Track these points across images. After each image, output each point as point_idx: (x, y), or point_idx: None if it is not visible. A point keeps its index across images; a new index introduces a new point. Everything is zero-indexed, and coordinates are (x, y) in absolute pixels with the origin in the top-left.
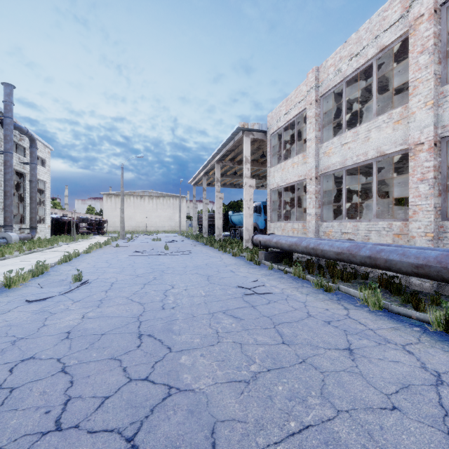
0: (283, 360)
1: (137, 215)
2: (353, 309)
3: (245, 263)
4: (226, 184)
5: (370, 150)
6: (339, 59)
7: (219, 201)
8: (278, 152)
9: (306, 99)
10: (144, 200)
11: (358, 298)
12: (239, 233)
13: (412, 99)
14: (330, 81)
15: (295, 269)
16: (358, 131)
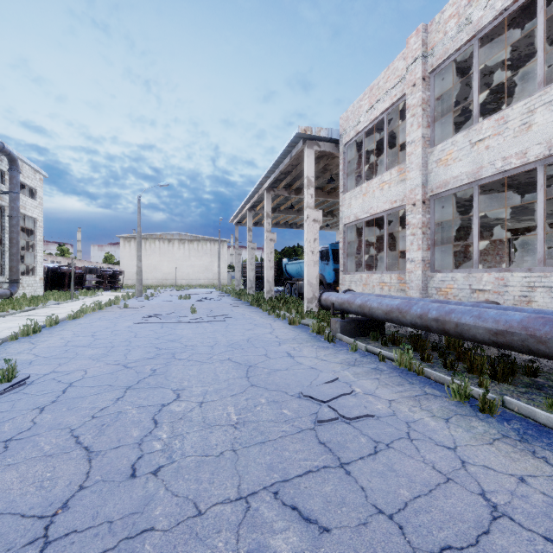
0: None
1: (163, 264)
2: None
3: (309, 337)
4: (279, 223)
5: (533, 146)
6: (468, 2)
7: (269, 244)
8: (356, 171)
9: (404, 81)
10: (173, 246)
11: None
12: (297, 288)
13: None
14: (448, 43)
15: (401, 354)
16: (507, 116)
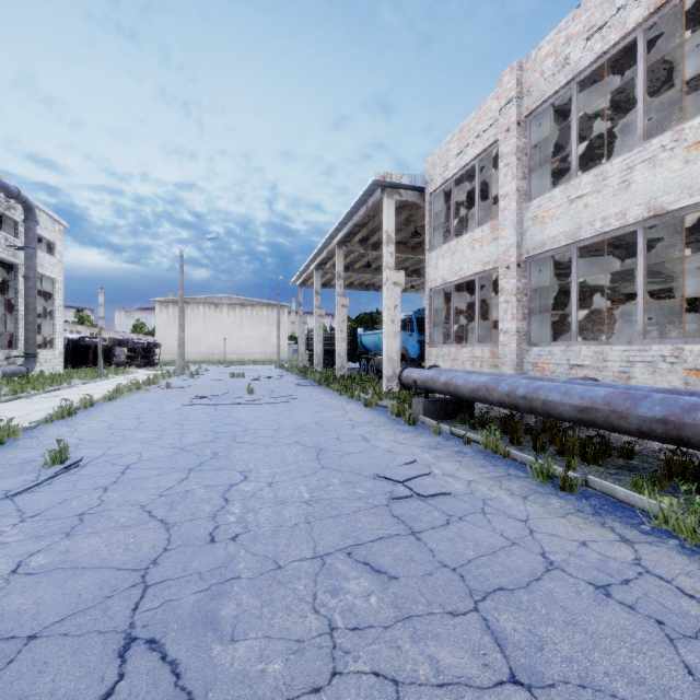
0: None
1: (209, 334)
2: (643, 544)
3: (387, 420)
4: (353, 284)
5: (633, 206)
6: (566, 40)
7: (341, 311)
8: (444, 224)
9: (497, 125)
10: (222, 312)
11: (637, 508)
12: (375, 364)
13: None
14: (545, 85)
15: (487, 435)
16: (606, 172)
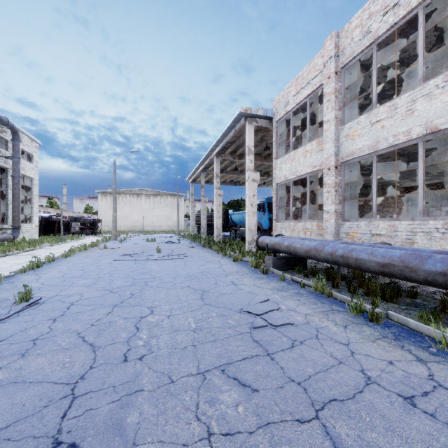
0: None
1: (133, 214)
2: (433, 363)
3: (249, 271)
4: (226, 181)
5: (415, 126)
6: (368, 16)
7: (218, 199)
8: (286, 141)
9: (322, 74)
10: (141, 199)
11: (425, 335)
12: (240, 233)
13: None
14: (354, 47)
15: (317, 282)
16: (397, 104)
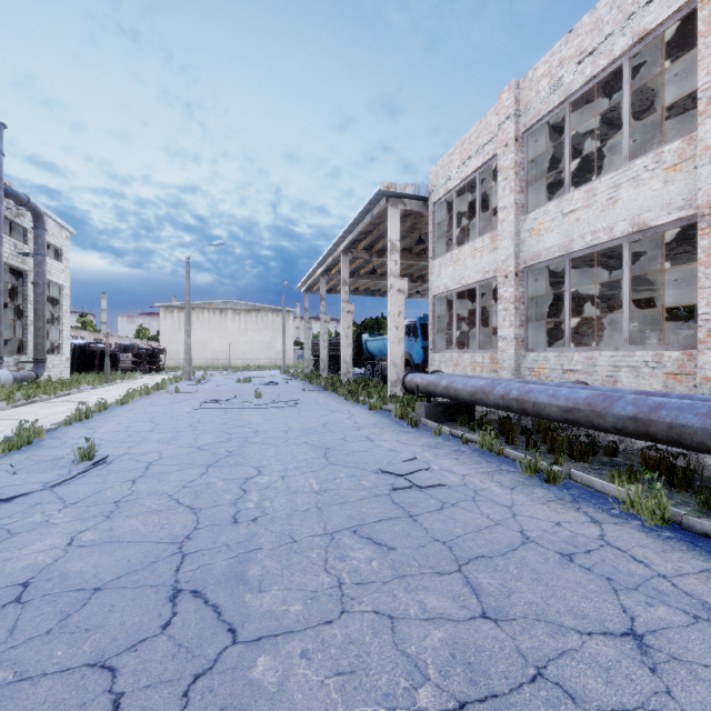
0: (492, 670)
1: (214, 340)
2: (610, 524)
3: (391, 423)
4: (358, 289)
5: (619, 221)
6: (559, 63)
7: (346, 317)
8: (447, 233)
9: (497, 139)
10: (226, 317)
11: (611, 497)
12: (380, 370)
13: (705, 123)
14: (541, 104)
15: (483, 435)
16: (596, 189)
